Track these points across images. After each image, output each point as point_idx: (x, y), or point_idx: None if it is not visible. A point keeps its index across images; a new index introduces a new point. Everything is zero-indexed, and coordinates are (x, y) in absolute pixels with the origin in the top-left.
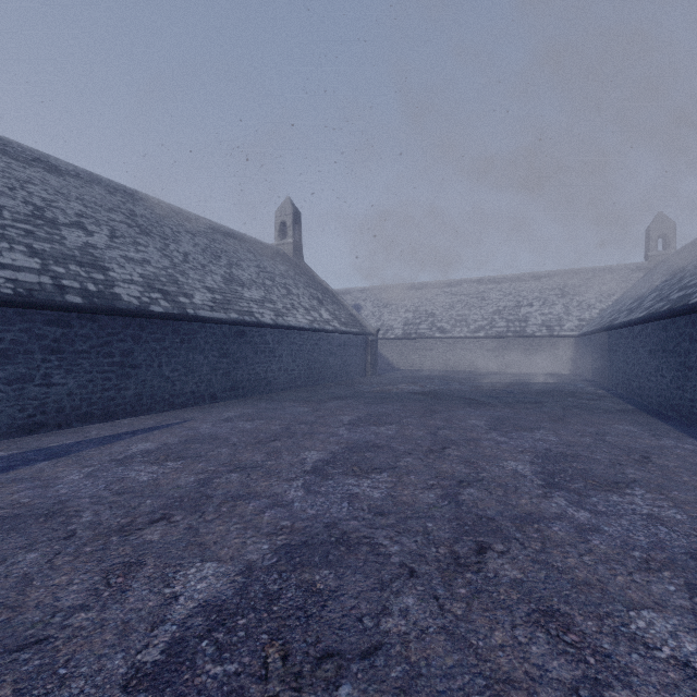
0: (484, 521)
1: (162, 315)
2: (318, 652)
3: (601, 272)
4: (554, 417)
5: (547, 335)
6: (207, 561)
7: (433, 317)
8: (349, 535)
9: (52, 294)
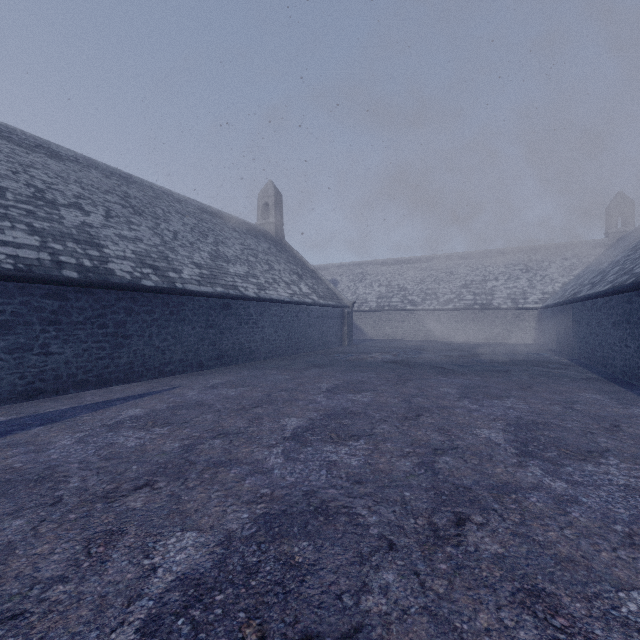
0: (461, 490)
1: (153, 289)
2: (296, 634)
3: (563, 248)
4: (523, 385)
5: (512, 308)
6: (187, 530)
7: (405, 291)
8: (327, 504)
9: (50, 269)
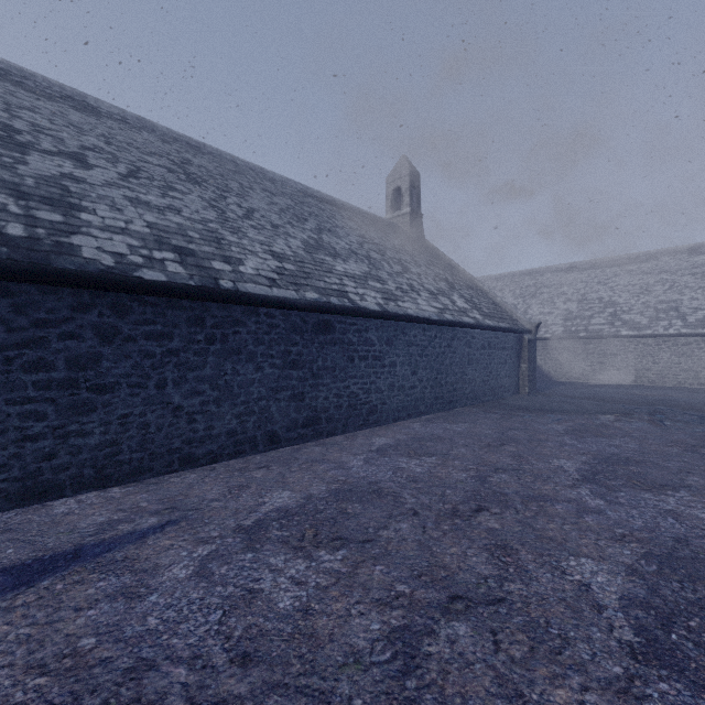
0: None
1: (162, 287)
2: None
3: None
4: None
5: None
6: None
7: (614, 307)
8: None
9: None
